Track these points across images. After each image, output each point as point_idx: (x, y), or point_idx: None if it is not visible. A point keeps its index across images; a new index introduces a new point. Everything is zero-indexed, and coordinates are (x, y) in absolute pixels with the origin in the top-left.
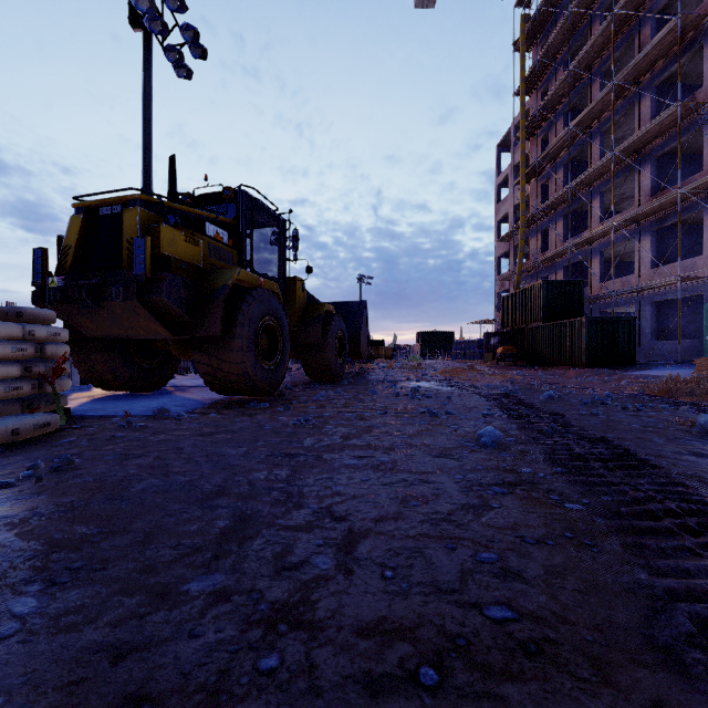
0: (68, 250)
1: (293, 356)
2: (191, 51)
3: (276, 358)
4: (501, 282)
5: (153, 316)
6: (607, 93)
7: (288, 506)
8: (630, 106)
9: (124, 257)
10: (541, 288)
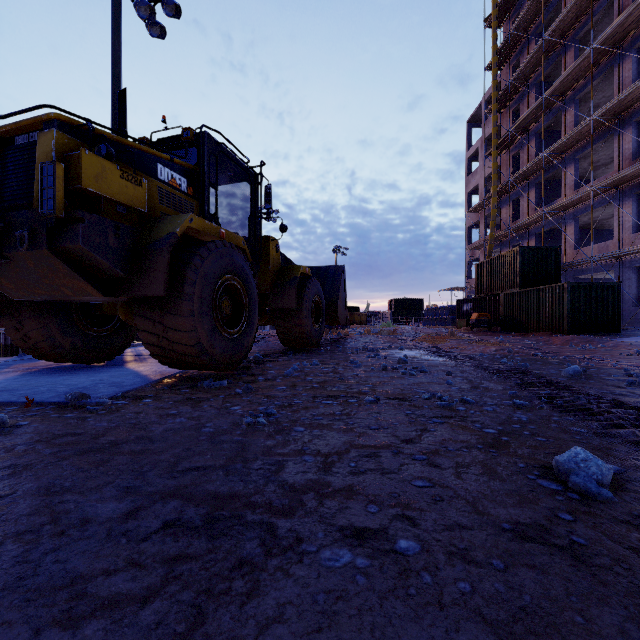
0: None
1: (269, 322)
2: (164, 9)
3: (240, 325)
4: (471, 251)
5: (73, 271)
6: (585, 58)
7: None
8: (607, 71)
9: (35, 193)
10: (517, 254)
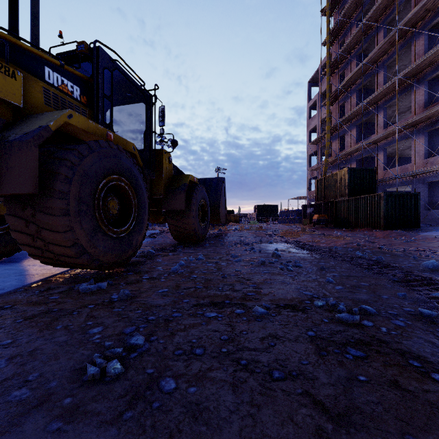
0: None
1: (166, 221)
2: None
3: (128, 224)
4: (311, 172)
5: None
6: (392, 36)
7: None
8: (407, 46)
9: None
10: (346, 172)
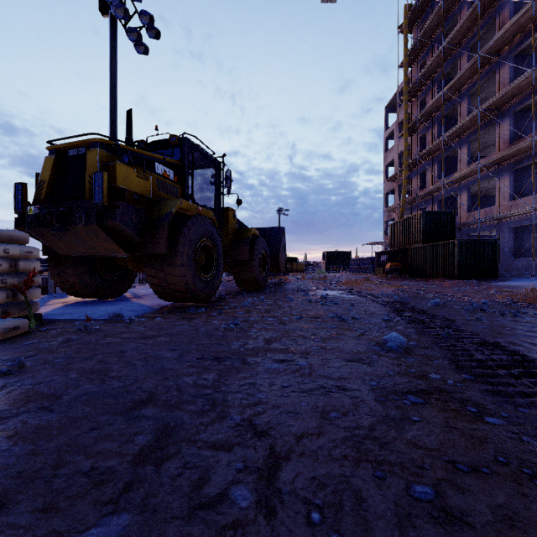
0: (42, 184)
1: (227, 270)
2: (148, 32)
3: (211, 272)
4: (388, 213)
5: (110, 238)
6: (474, 63)
7: (211, 416)
8: (492, 73)
9: (86, 189)
10: (421, 216)
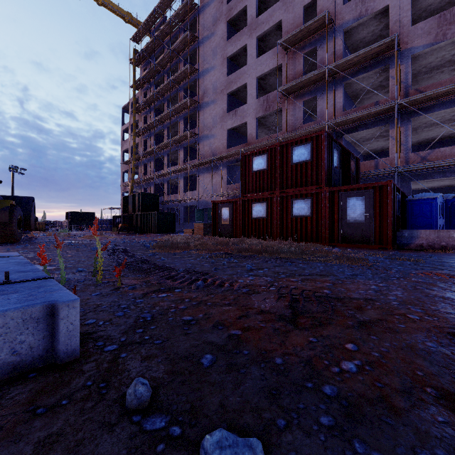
0: None
1: None
2: None
3: None
4: (124, 187)
5: None
6: (169, 112)
7: None
8: (177, 121)
9: None
10: (140, 195)
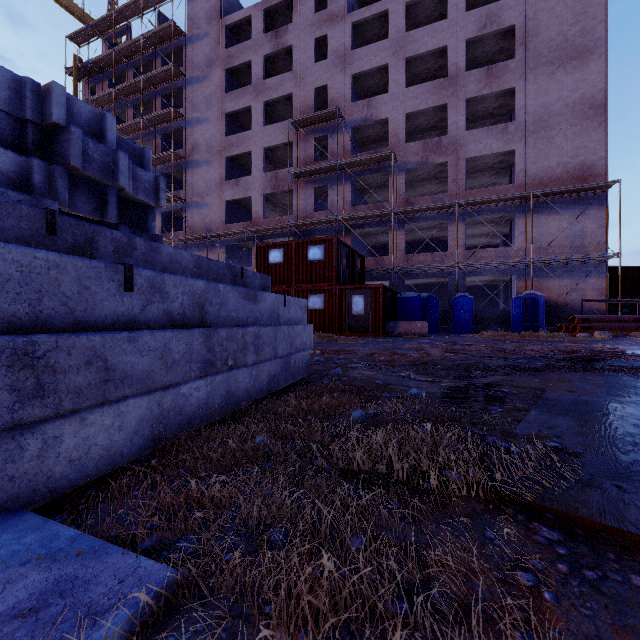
0: None
1: None
2: None
3: None
4: None
5: None
6: None
7: None
8: None
9: None
10: None
